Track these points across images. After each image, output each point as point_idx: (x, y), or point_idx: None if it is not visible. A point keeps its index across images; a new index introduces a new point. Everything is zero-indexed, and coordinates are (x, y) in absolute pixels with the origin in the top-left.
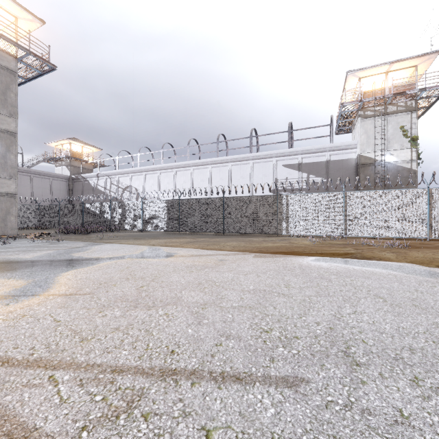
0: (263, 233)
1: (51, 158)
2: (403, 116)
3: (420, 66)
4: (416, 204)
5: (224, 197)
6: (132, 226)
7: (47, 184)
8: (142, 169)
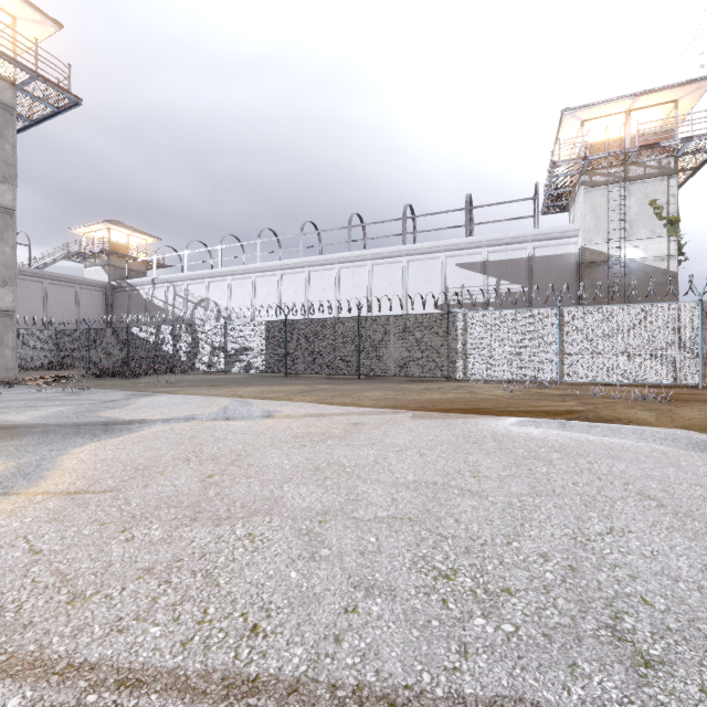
0: (424, 376)
1: (78, 253)
2: (655, 184)
3: (683, 101)
4: (680, 328)
5: (360, 317)
6: (209, 364)
7: (71, 295)
8: (226, 272)
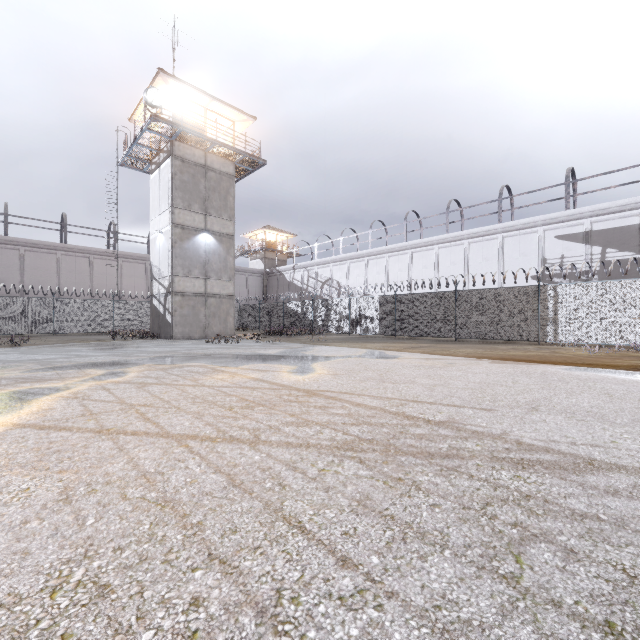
0: (515, 340)
1: (247, 251)
2: None
3: None
4: None
5: (457, 291)
6: (338, 328)
7: (244, 281)
8: (345, 257)
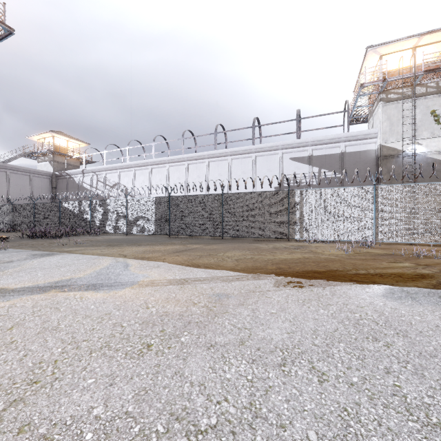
0: (270, 237)
1: (32, 152)
2: (434, 99)
3: None
4: None
5: (223, 194)
6: (115, 228)
7: (27, 181)
8: (131, 165)
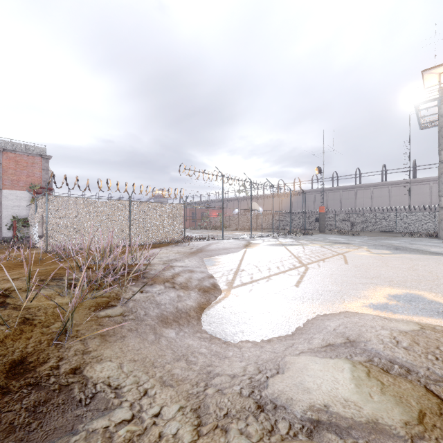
0: None
1: None
2: None
3: None
4: None
5: None
6: None
7: None
8: None
